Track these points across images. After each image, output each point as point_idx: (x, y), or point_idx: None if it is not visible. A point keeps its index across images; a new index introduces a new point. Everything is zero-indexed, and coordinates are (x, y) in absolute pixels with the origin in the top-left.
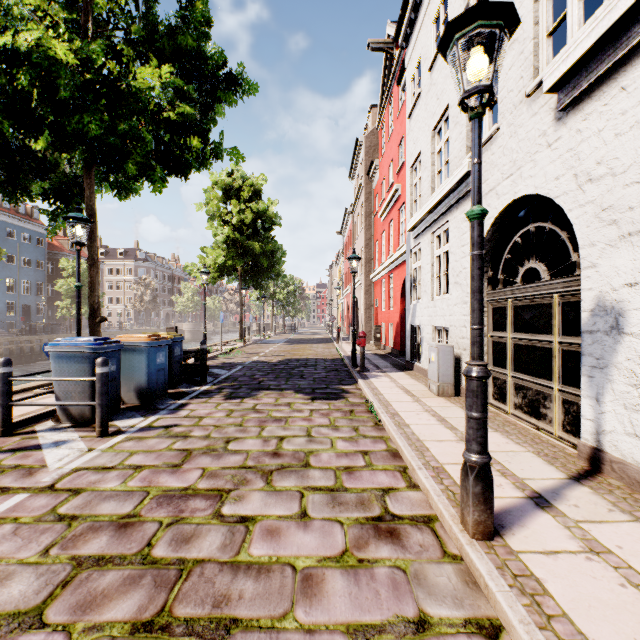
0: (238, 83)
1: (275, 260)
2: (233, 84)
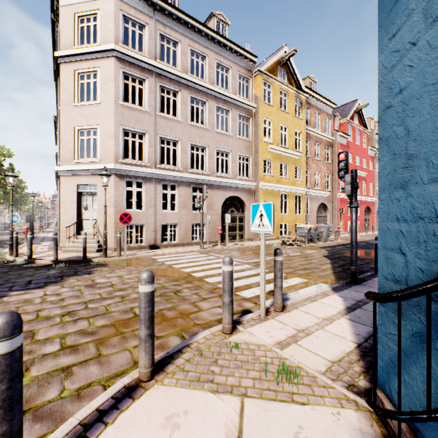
0: (22, 183)
1: (25, 200)
2: (21, 182)
